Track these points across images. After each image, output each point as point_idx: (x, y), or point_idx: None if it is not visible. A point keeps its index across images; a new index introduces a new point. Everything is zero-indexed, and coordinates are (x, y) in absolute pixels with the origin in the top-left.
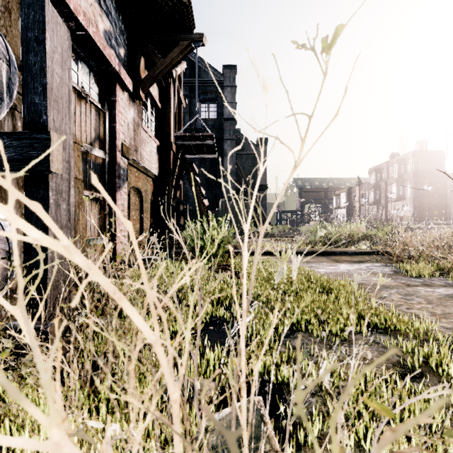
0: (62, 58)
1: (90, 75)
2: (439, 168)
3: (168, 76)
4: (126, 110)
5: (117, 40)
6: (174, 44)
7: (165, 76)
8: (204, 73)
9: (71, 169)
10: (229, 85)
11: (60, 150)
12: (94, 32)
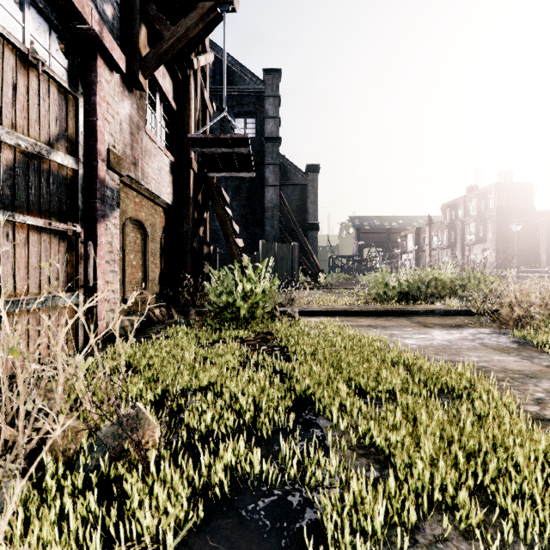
0: None
1: (50, 35)
2: (527, 204)
3: (187, 65)
4: (116, 101)
5: None
6: (191, 7)
7: (181, 63)
8: (240, 79)
9: None
10: (272, 95)
11: None
12: None
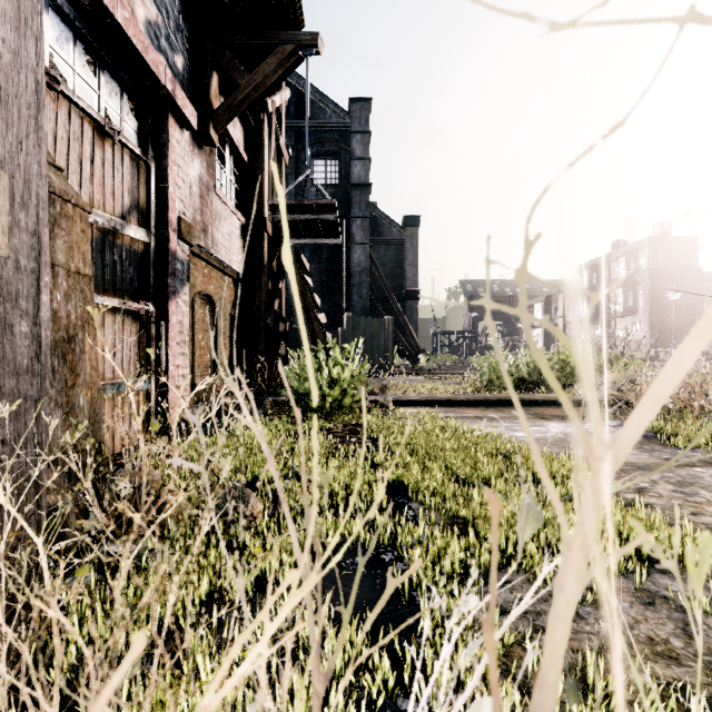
0: (19, 11)
1: (121, 97)
2: (691, 264)
3: (260, 108)
4: (186, 162)
5: (170, 40)
6: (269, 51)
7: (254, 108)
8: (320, 111)
9: (42, 250)
10: (359, 130)
11: (3, 204)
12: (126, 18)
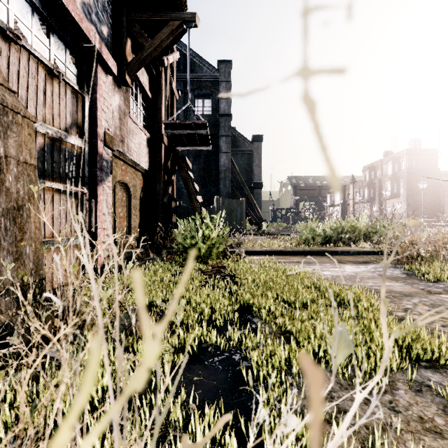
0: None
1: (65, 52)
2: (433, 166)
3: (159, 64)
4: (110, 96)
5: (98, 16)
6: (164, 24)
7: (155, 63)
8: (199, 68)
9: None
10: (224, 80)
11: None
12: None
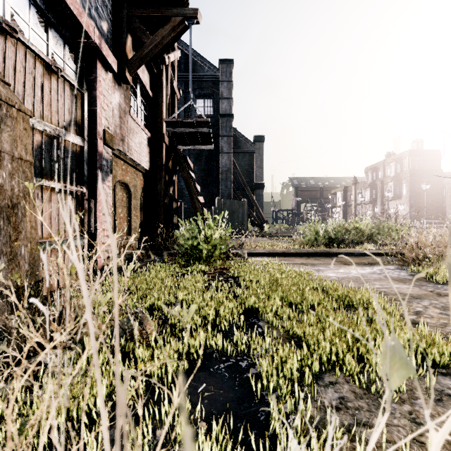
0: None
1: (64, 47)
2: (435, 167)
3: (160, 62)
4: (110, 93)
5: (98, 11)
6: (165, 21)
7: (156, 61)
8: (200, 67)
9: None
10: (226, 80)
11: None
12: None
